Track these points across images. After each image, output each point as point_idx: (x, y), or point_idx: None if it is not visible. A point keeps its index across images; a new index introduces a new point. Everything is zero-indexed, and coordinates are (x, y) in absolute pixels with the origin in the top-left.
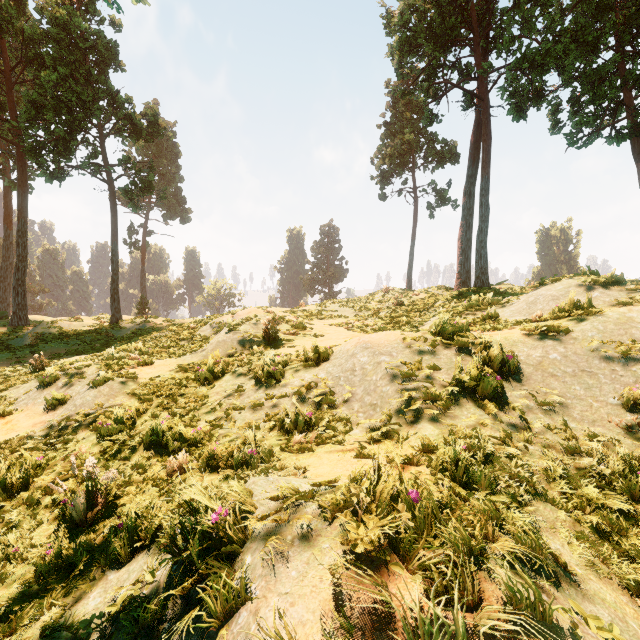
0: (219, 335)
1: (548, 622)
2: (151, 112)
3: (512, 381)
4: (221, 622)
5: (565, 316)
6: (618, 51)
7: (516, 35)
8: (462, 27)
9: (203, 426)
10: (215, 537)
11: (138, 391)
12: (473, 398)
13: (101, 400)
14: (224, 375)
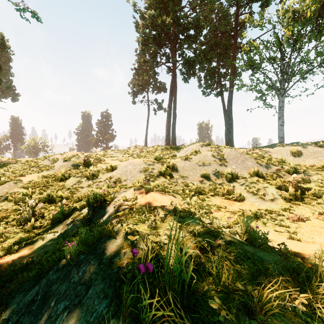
0: (57, 163)
1: (166, 192)
2: (0, 37)
3: (175, 172)
4: (110, 202)
5: (192, 154)
6: (218, 63)
7: (186, 48)
8: (166, 40)
9: (67, 194)
10: (102, 196)
11: (25, 186)
12: (164, 176)
13: (6, 190)
14: (69, 178)
